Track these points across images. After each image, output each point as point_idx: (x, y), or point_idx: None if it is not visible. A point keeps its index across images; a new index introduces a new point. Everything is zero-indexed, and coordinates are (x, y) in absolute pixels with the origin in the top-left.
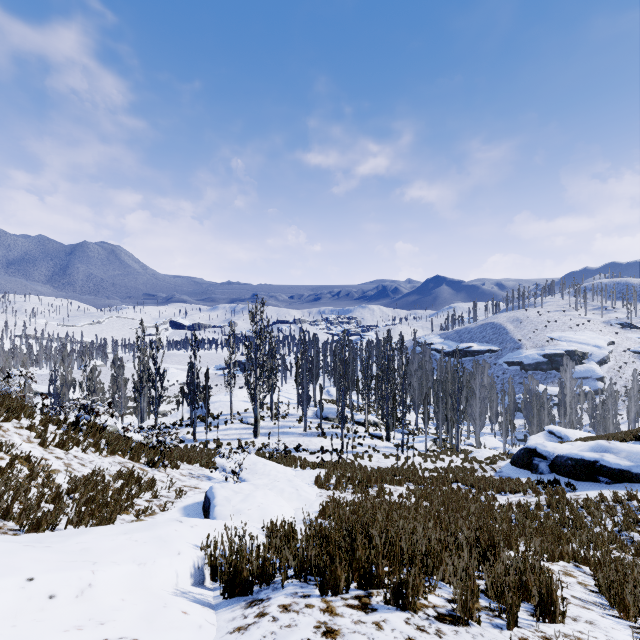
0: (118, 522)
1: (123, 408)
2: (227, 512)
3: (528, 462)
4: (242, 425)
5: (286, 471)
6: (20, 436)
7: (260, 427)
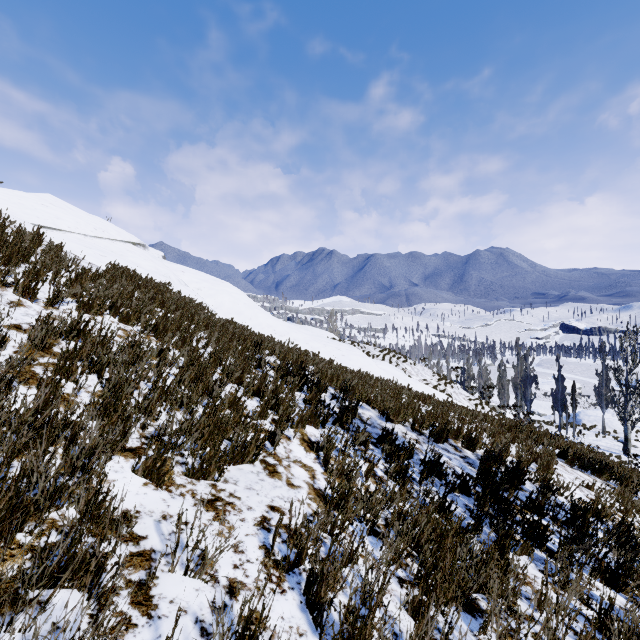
0: None
1: (505, 401)
2: None
3: None
4: (615, 442)
5: None
6: (461, 397)
7: (637, 450)
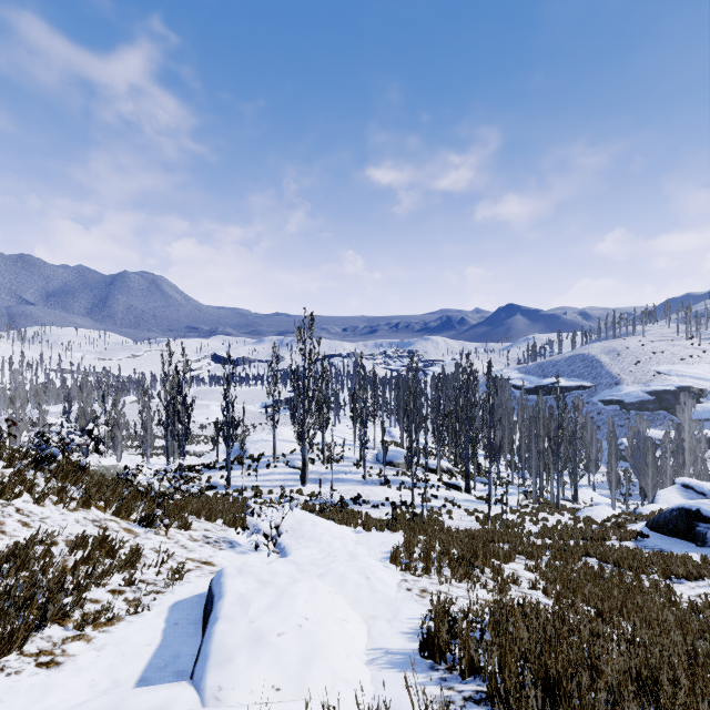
0: (33, 644)
1: (149, 446)
2: (235, 639)
3: (687, 529)
4: (287, 469)
5: (344, 535)
6: None
7: (309, 472)
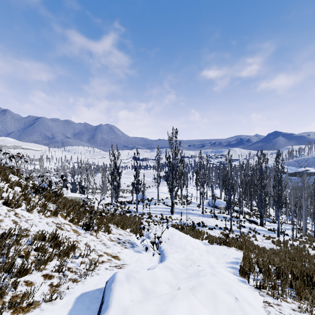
0: None
1: (105, 192)
2: None
3: None
4: (164, 206)
5: (199, 246)
6: None
7: (174, 208)
